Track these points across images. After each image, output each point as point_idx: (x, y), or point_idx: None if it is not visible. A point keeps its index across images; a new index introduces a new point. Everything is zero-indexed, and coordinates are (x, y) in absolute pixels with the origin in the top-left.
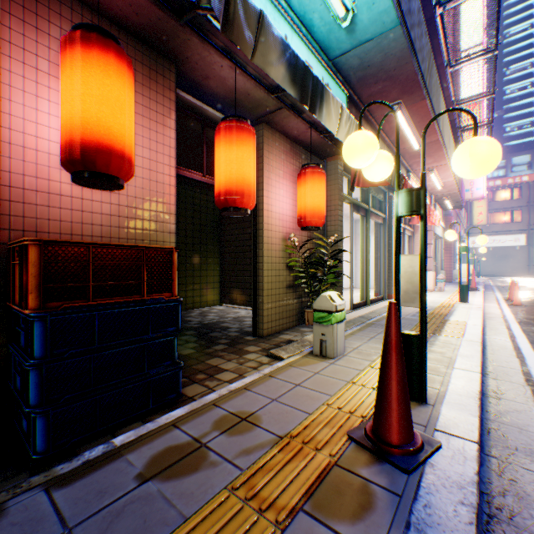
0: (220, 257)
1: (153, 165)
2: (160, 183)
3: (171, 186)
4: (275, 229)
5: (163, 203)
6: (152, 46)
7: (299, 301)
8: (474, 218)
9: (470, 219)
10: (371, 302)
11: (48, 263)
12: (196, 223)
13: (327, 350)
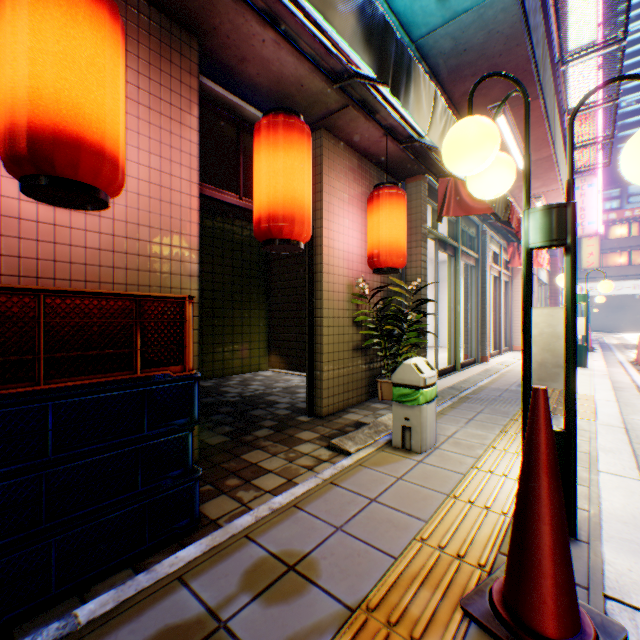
0: (267, 309)
1: (164, 179)
2: (176, 205)
3: (192, 210)
4: (338, 271)
5: (181, 233)
6: (163, 9)
7: (370, 368)
8: (583, 259)
9: (577, 261)
10: (461, 366)
11: None
12: (236, 265)
13: (412, 440)
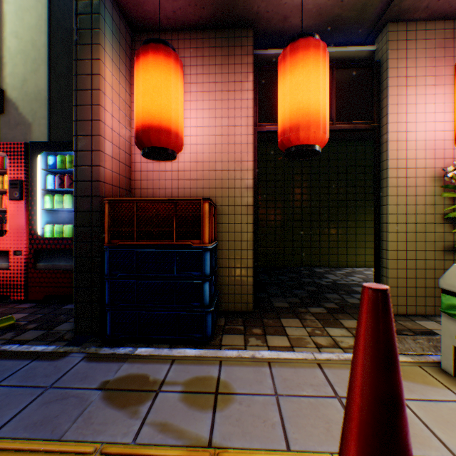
0: None
1: (230, 130)
2: (237, 144)
3: (248, 144)
4: (414, 164)
5: (240, 161)
6: (227, 26)
7: None
8: None
9: None
10: None
11: (113, 214)
12: (349, 178)
13: None
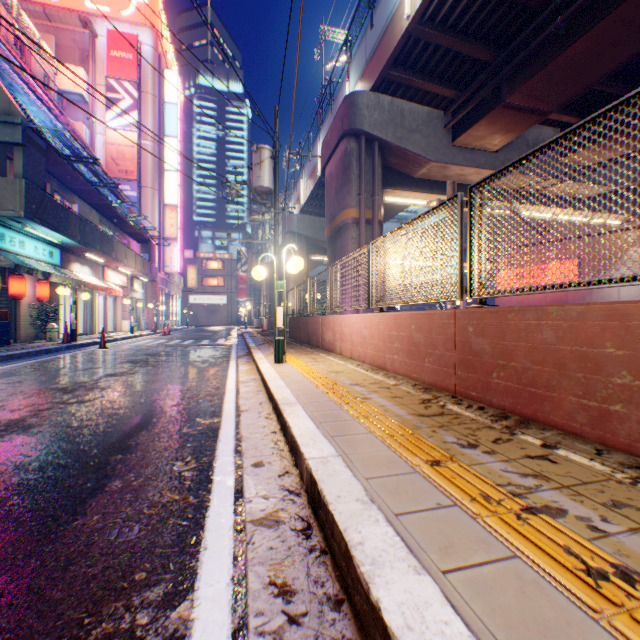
0: None
1: None
2: None
3: None
4: (27, 301)
5: None
6: None
7: (38, 331)
8: (190, 282)
9: None
10: (81, 335)
11: None
12: None
13: (53, 340)
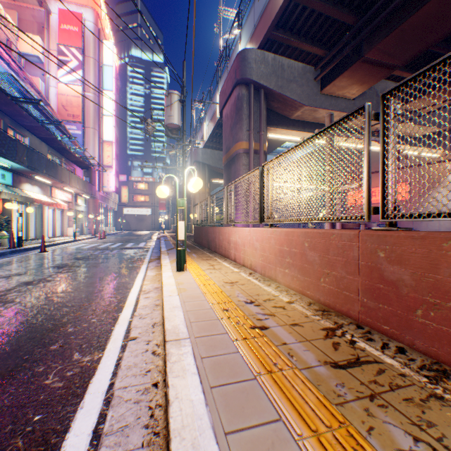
0: None
1: None
2: None
3: None
4: None
5: None
6: None
7: None
8: (123, 198)
9: None
10: (32, 240)
11: None
12: None
13: (4, 245)
